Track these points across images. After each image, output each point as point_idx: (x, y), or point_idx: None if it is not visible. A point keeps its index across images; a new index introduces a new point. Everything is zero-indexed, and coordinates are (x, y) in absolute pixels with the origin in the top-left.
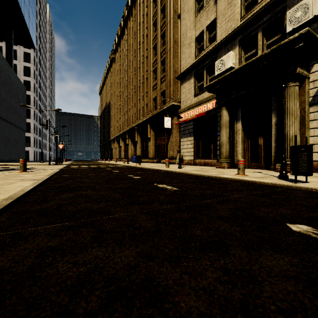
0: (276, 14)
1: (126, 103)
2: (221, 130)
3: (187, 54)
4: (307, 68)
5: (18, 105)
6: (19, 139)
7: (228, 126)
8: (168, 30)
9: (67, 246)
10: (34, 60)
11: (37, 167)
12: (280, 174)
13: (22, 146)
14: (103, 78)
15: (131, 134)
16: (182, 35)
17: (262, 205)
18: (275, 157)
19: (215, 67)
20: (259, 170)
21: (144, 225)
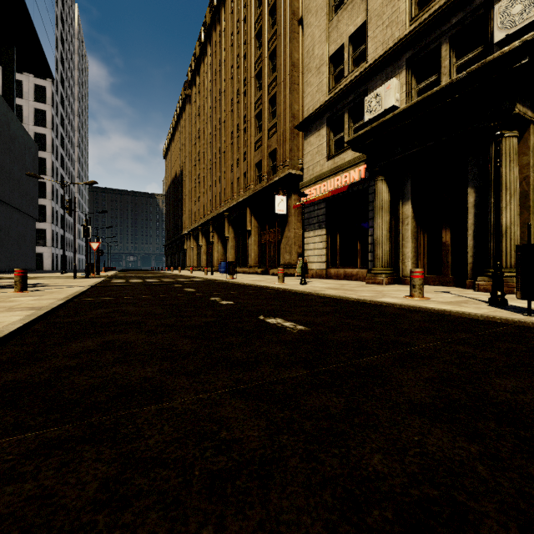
0: (475, 11)
1: (210, 171)
2: (376, 218)
3: (315, 86)
4: (533, 106)
5: (24, 174)
6: (26, 234)
7: (389, 210)
8: (281, 45)
9: (22, 527)
10: (52, 98)
11: (51, 282)
12: (493, 296)
13: (31, 245)
14: (171, 130)
15: (218, 226)
16: (305, 52)
17: (491, 371)
18: (473, 264)
19: (364, 107)
20: (445, 288)
21: (240, 435)
